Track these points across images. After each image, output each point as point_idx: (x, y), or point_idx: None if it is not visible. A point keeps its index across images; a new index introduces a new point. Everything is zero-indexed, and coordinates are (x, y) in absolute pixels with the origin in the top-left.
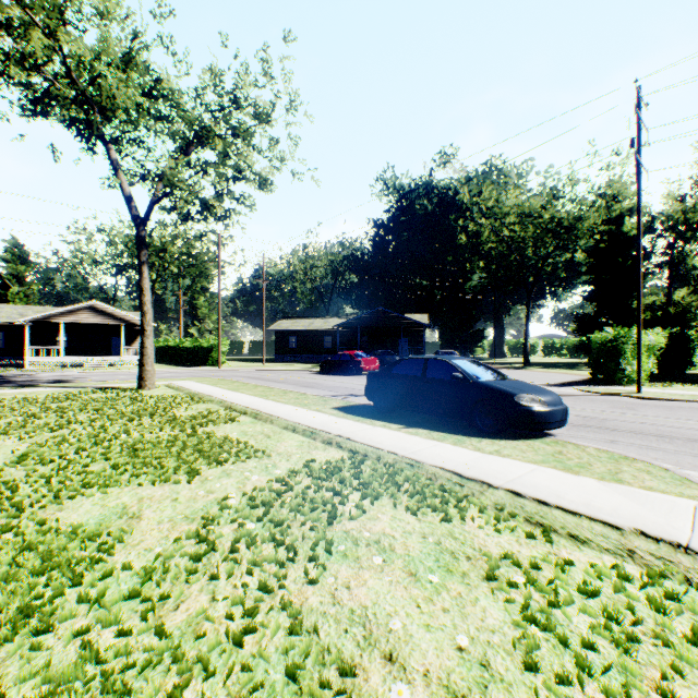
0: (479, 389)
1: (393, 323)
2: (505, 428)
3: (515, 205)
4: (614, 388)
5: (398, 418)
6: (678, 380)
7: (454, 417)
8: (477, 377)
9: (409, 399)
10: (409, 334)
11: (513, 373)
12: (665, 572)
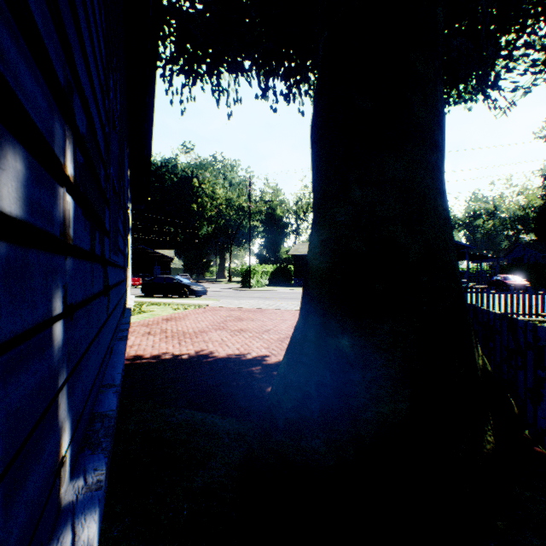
0: (181, 285)
1: (150, 256)
2: (188, 295)
3: (222, 195)
4: (246, 288)
5: (155, 297)
6: (278, 285)
7: (174, 294)
8: (181, 282)
9: (159, 290)
10: (161, 263)
11: (217, 285)
12: (198, 306)
